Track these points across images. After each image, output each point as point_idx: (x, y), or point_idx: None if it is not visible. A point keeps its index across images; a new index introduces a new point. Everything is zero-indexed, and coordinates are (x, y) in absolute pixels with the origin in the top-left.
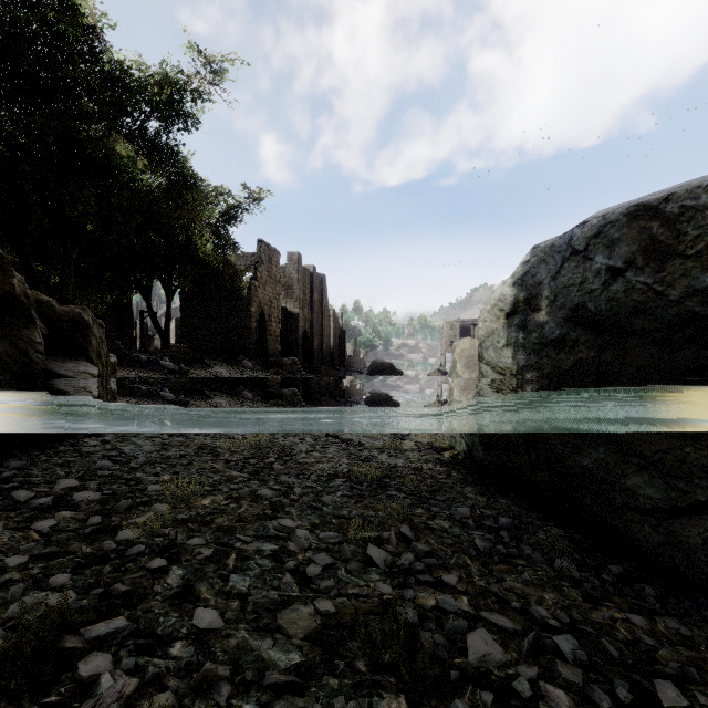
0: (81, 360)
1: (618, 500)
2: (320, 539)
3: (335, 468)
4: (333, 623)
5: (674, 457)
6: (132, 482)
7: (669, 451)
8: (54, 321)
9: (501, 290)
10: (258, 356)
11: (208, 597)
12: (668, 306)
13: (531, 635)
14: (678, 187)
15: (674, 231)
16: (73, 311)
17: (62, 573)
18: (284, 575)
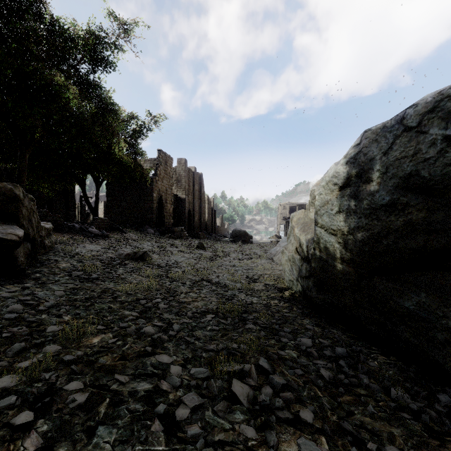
0: (12, 224)
1: (439, 337)
2: (191, 374)
3: (207, 306)
4: None
5: None
6: (34, 324)
7: None
8: None
9: (335, 169)
10: (158, 226)
11: None
12: None
13: None
14: None
15: None
16: (5, 187)
17: None
18: (153, 422)
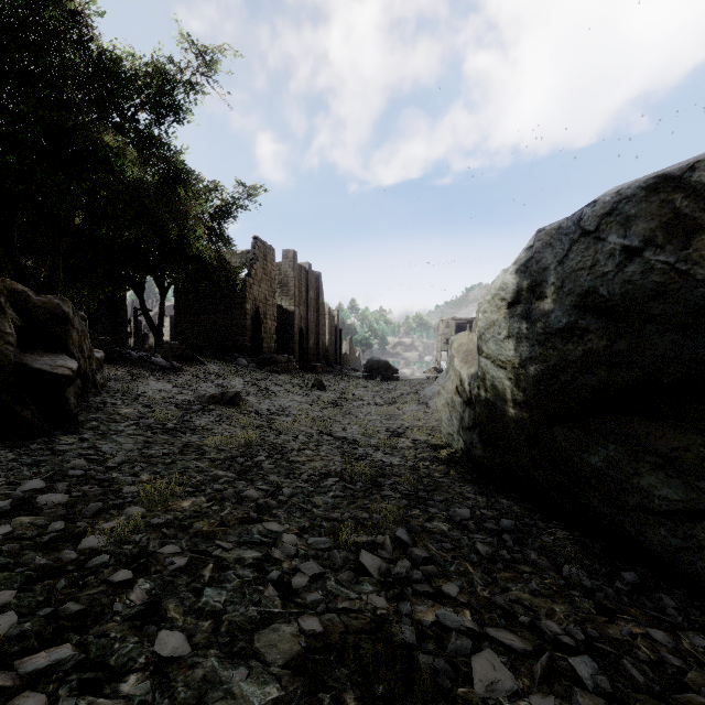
0: (60, 353)
1: (630, 501)
2: (308, 544)
3: (328, 467)
4: (319, 645)
5: (694, 455)
6: (106, 483)
7: (689, 448)
8: (30, 312)
9: (502, 278)
10: (253, 354)
11: (176, 617)
12: (694, 287)
13: (544, 657)
14: (704, 155)
15: (701, 202)
16: (51, 302)
17: (7, 590)
18: (266, 588)
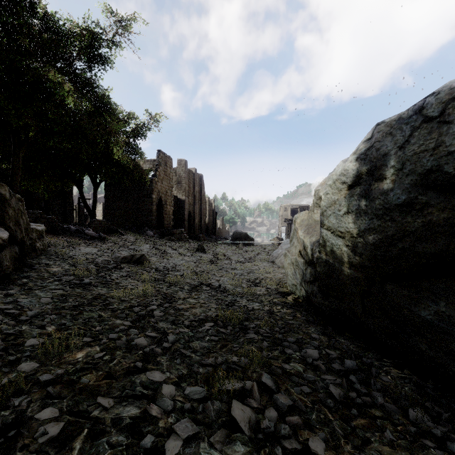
0: None
1: None
2: (185, 395)
3: (205, 313)
4: None
5: None
6: (12, 337)
7: None
8: None
9: (343, 166)
10: (157, 228)
11: None
12: None
13: None
14: None
15: None
16: None
17: None
18: None
